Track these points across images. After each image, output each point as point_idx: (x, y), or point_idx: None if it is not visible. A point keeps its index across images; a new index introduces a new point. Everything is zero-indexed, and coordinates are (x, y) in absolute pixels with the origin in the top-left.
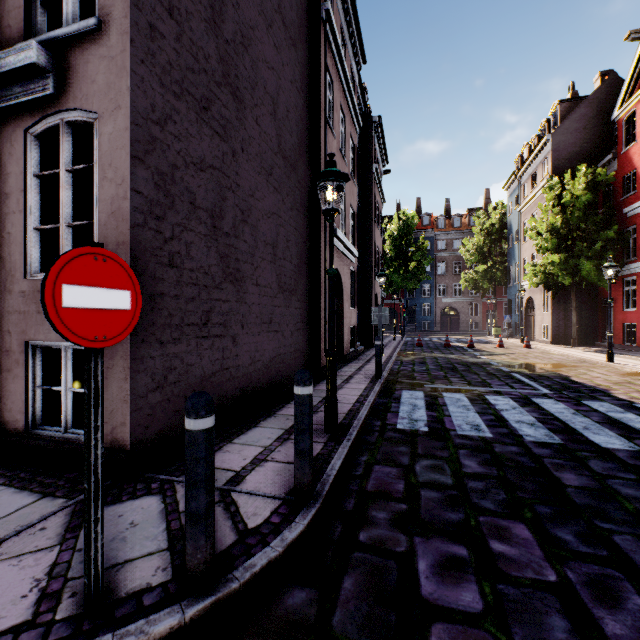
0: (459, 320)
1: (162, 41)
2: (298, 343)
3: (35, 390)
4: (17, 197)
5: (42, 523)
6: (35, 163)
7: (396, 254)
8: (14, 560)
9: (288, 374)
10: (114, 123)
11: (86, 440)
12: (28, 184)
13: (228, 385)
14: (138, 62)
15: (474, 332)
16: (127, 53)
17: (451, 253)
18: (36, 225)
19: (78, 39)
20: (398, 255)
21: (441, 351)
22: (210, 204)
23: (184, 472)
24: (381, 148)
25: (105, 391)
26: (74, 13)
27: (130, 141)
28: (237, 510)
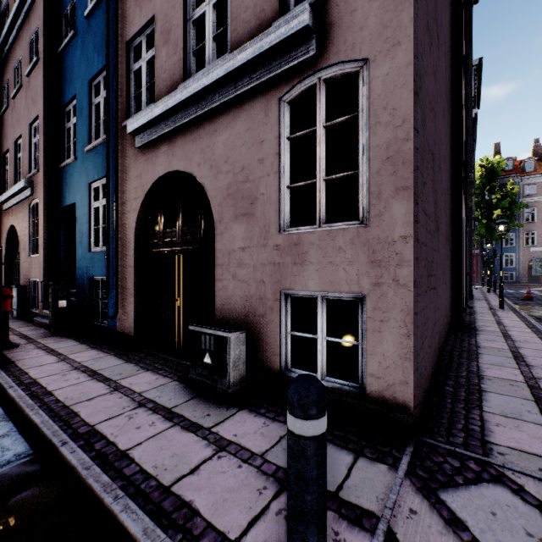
0: None
1: None
2: (449, 295)
3: (286, 335)
4: (271, 161)
5: (401, 500)
6: (286, 127)
7: (476, 203)
8: None
9: (447, 327)
10: (390, 63)
11: None
12: (280, 147)
13: (435, 340)
14: None
15: None
16: None
17: None
18: (287, 184)
19: None
20: (479, 204)
21: None
22: (432, 147)
23: (484, 450)
24: (475, 93)
25: (377, 345)
26: None
27: (413, 76)
28: None
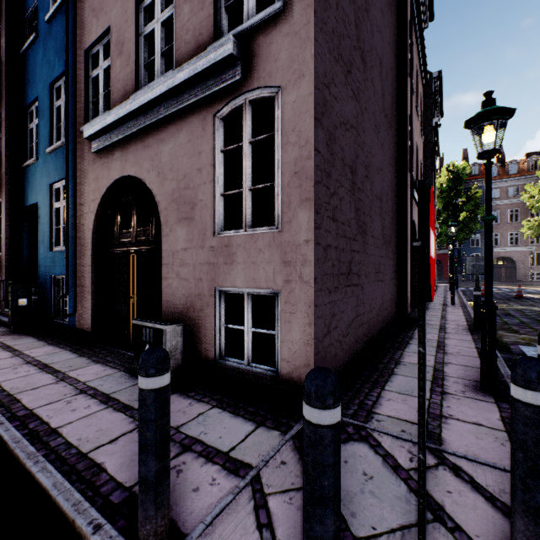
0: (516, 270)
1: (329, 10)
2: (391, 292)
3: (220, 327)
4: (207, 170)
5: (278, 456)
6: (220, 141)
7: (444, 206)
8: (284, 496)
9: (387, 321)
10: (297, 91)
11: (420, 405)
12: (215, 159)
13: (359, 331)
14: (318, 31)
15: (536, 283)
16: (311, 24)
17: (505, 201)
18: (221, 192)
19: (261, 26)
20: (446, 207)
21: (517, 302)
22: (351, 161)
23: (366, 418)
24: (437, 103)
25: (288, 333)
26: (253, 7)
27: (313, 105)
28: (473, 480)
